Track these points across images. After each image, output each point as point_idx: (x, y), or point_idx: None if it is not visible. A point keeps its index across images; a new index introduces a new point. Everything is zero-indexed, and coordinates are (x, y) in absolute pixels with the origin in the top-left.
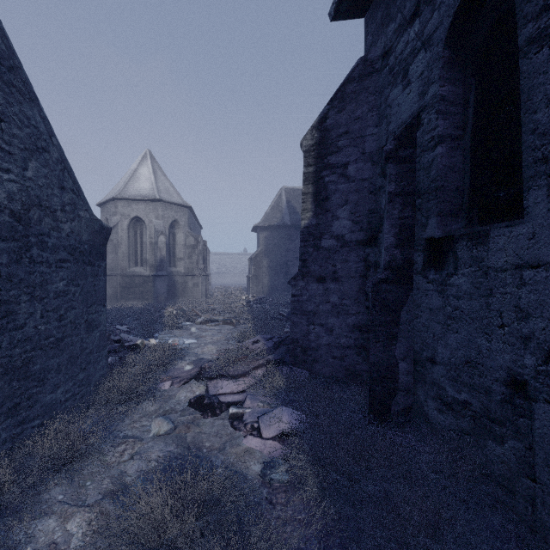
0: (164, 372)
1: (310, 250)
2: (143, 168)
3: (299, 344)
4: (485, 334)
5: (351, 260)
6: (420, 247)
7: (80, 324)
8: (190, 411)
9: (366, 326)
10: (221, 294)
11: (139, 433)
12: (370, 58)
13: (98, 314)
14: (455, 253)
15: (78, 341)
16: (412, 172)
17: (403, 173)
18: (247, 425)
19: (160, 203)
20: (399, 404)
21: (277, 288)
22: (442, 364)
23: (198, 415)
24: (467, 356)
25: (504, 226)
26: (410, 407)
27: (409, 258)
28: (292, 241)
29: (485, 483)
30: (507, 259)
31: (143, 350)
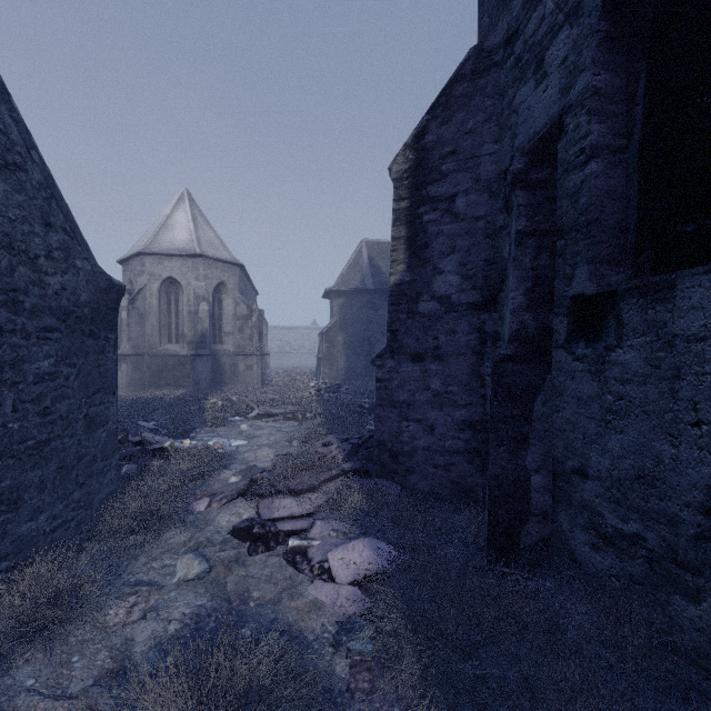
0: (200, 486)
1: (403, 317)
2: (179, 213)
3: (387, 447)
4: (668, 436)
5: (461, 331)
6: (563, 309)
7: (76, 420)
8: (233, 543)
9: (481, 423)
10: (282, 380)
11: (158, 577)
12: (487, 46)
13: (104, 406)
14: (618, 317)
15: (73, 445)
16: (550, 202)
17: (537, 203)
18: (314, 565)
19: (201, 259)
20: (531, 534)
21: (356, 372)
22: (597, 479)
23: (245, 550)
24: (638, 467)
25: (700, 272)
26: (547, 539)
27: (546, 325)
28: (376, 310)
29: (670, 659)
30: (706, 323)
31: (172, 455)
